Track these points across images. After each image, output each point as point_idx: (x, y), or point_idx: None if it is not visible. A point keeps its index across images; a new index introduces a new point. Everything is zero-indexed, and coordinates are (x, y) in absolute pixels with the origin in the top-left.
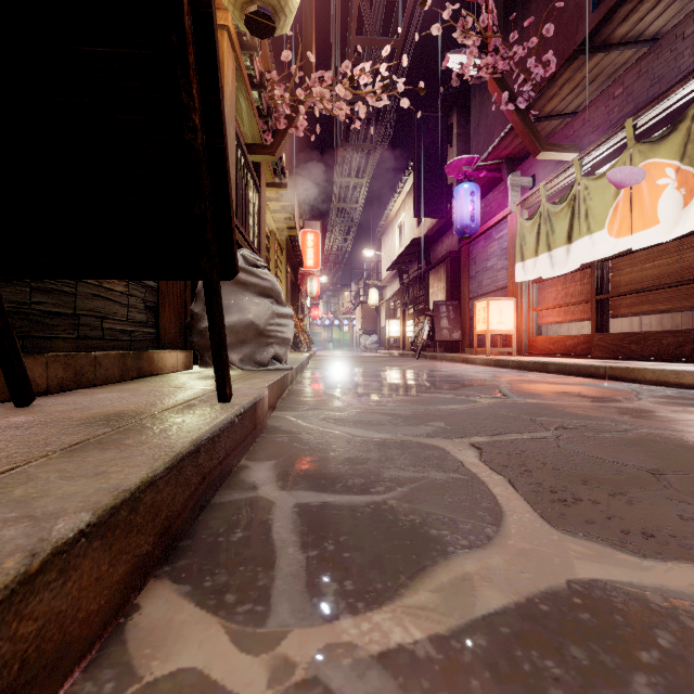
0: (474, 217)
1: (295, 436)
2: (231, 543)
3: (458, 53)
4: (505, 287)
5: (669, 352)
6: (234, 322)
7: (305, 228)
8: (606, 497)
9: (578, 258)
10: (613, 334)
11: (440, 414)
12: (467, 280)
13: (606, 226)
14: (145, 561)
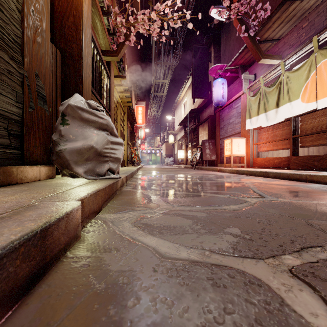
0: (224, 96)
1: (99, 256)
2: None
3: (216, 8)
4: (240, 132)
5: None
6: (80, 146)
7: (137, 105)
8: None
9: (283, 115)
10: (303, 156)
11: (229, 216)
12: (219, 129)
13: (300, 97)
14: None
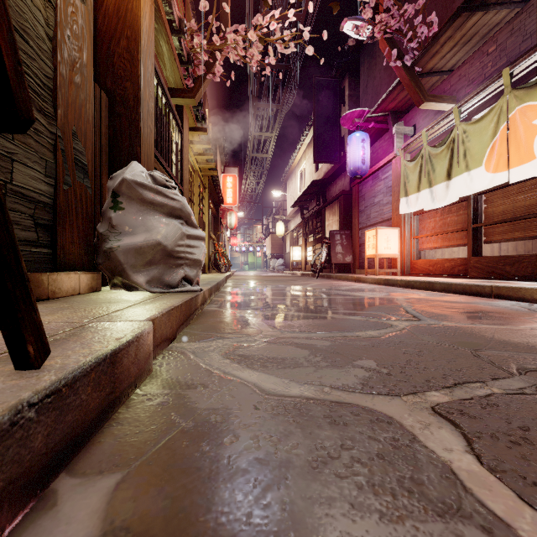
0: (364, 160)
1: (181, 393)
2: None
3: (352, 20)
4: (390, 219)
5: None
6: (140, 243)
7: (225, 173)
8: None
9: (457, 192)
10: (488, 257)
11: (363, 346)
12: (358, 213)
13: (484, 163)
14: None
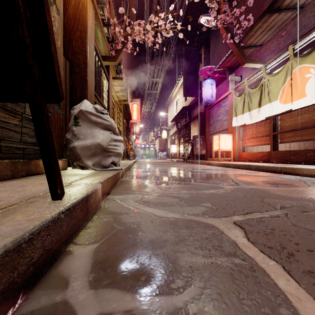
0: (212, 95)
1: (116, 216)
2: None
3: (205, 16)
4: (227, 129)
5: (311, 160)
6: (89, 143)
7: (132, 102)
8: None
9: (264, 114)
10: (281, 151)
11: (206, 197)
12: (209, 126)
13: (278, 98)
14: None
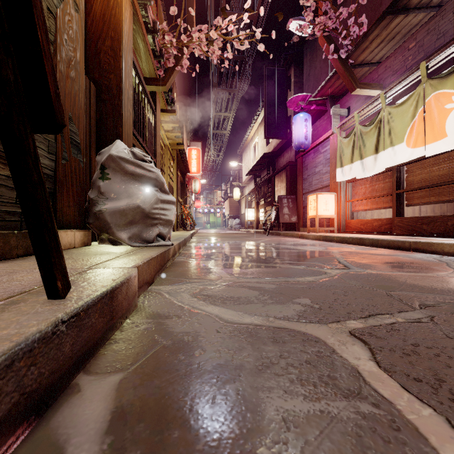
0: (307, 137)
1: (161, 322)
2: None
3: (297, 20)
4: (329, 186)
5: (453, 231)
6: (123, 206)
7: (190, 146)
8: None
9: (383, 164)
10: (409, 218)
11: (302, 288)
12: (301, 181)
13: (405, 140)
14: None
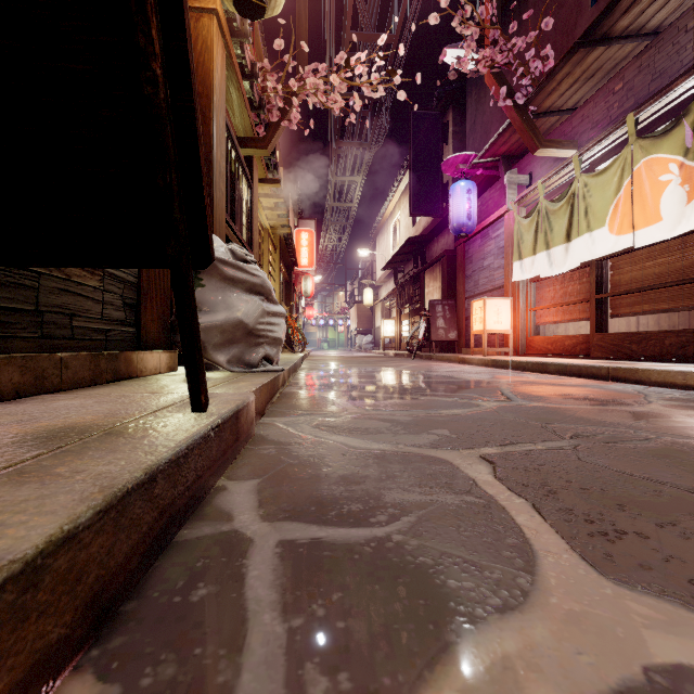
0: (471, 215)
1: (283, 447)
2: (189, 606)
3: (455, 48)
4: (502, 287)
5: (672, 353)
6: (221, 321)
7: (299, 227)
8: (653, 528)
9: (577, 256)
10: (613, 334)
11: (443, 420)
12: (464, 279)
13: (607, 223)
14: (56, 651)
